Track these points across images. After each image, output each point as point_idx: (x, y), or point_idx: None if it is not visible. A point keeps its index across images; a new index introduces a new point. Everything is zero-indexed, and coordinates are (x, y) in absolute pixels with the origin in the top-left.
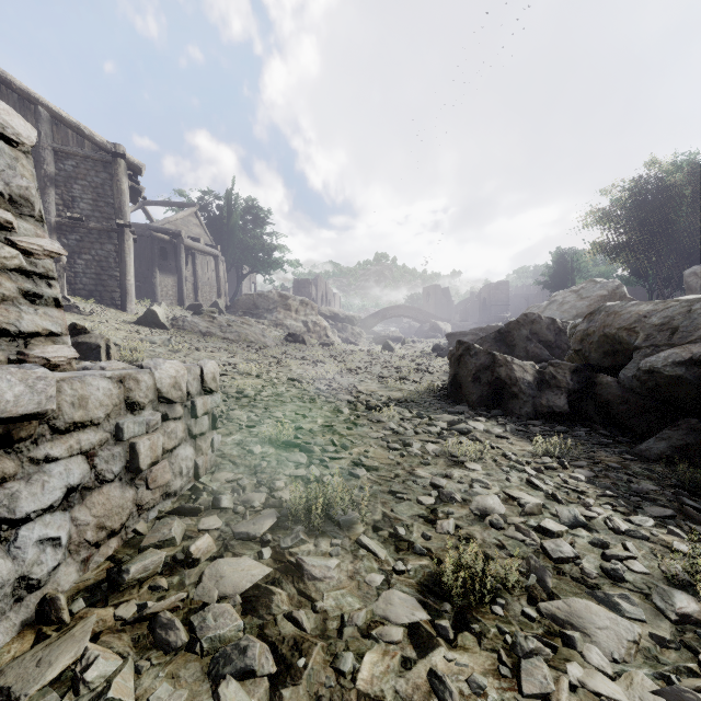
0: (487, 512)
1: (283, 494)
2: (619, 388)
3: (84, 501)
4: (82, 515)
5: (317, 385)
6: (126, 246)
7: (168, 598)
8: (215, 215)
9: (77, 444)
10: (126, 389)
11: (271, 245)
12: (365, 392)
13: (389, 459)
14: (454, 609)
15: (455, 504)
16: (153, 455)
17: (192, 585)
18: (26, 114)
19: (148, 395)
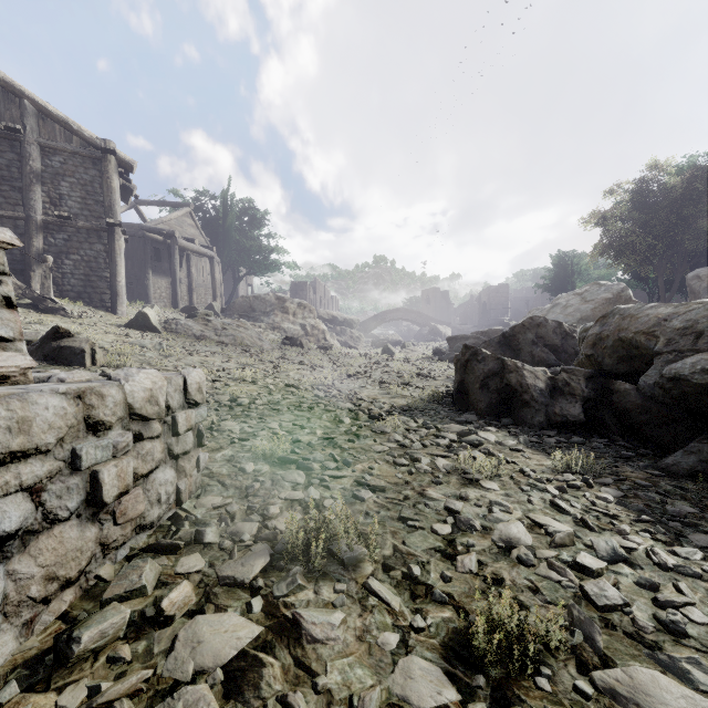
0: (513, 543)
1: (277, 523)
2: (639, 396)
3: (27, 549)
4: (23, 567)
5: (315, 391)
6: (116, 246)
7: (127, 680)
8: (210, 215)
9: (15, 478)
10: (86, 406)
11: (268, 247)
12: (366, 399)
13: (396, 477)
14: (489, 683)
15: (474, 533)
16: (122, 484)
17: (162, 654)
18: (11, 107)
19: (116, 413)
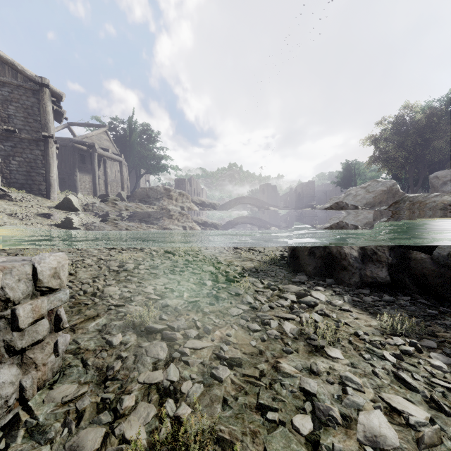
0: (379, 443)
1: (127, 428)
2: (433, 263)
3: None
4: None
5: (186, 256)
6: (50, 152)
7: None
8: (120, 134)
9: None
10: None
11: (159, 155)
12: (224, 263)
13: (251, 345)
14: None
15: (336, 428)
16: None
17: None
18: None
19: None
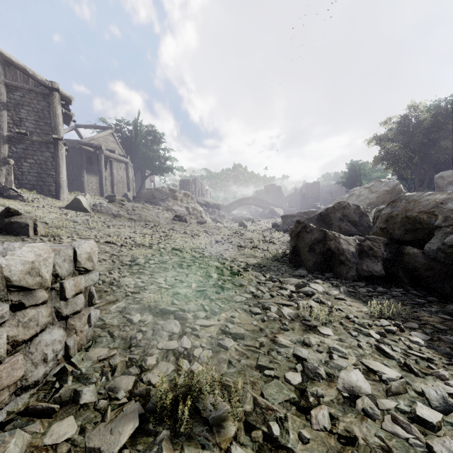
0: (355, 391)
1: (152, 377)
2: (424, 258)
3: None
4: None
5: (193, 253)
6: (60, 154)
7: None
8: (126, 135)
9: None
10: None
11: (164, 157)
12: (229, 259)
13: (252, 324)
14: None
15: (321, 381)
16: None
17: None
18: None
19: None
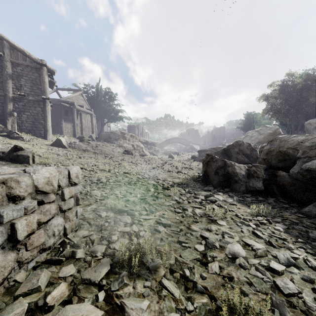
0: (236, 255)
1: (115, 246)
2: (290, 178)
3: None
4: None
5: (137, 175)
6: (47, 109)
7: None
8: (91, 95)
9: None
10: (8, 188)
11: (117, 110)
12: (161, 179)
13: (176, 219)
14: None
15: (216, 250)
16: (29, 229)
17: None
18: None
19: (27, 190)
